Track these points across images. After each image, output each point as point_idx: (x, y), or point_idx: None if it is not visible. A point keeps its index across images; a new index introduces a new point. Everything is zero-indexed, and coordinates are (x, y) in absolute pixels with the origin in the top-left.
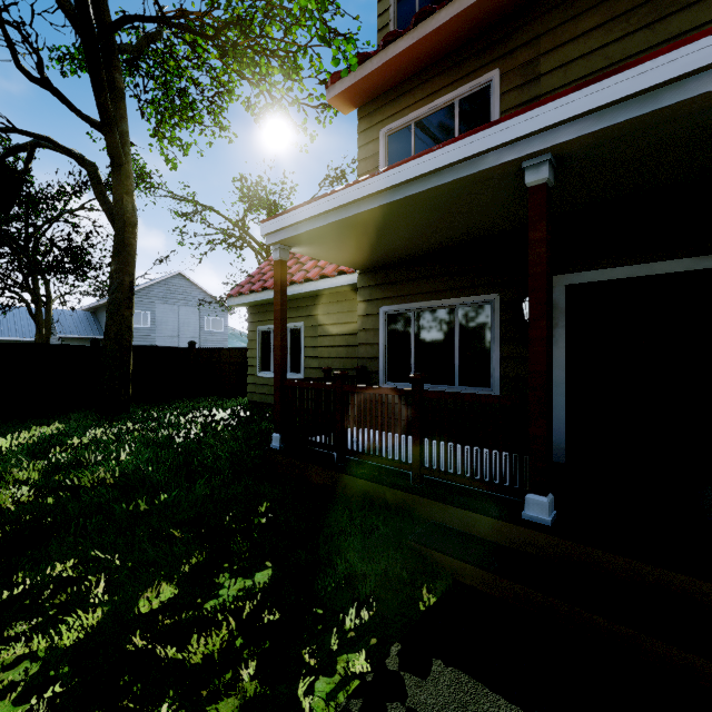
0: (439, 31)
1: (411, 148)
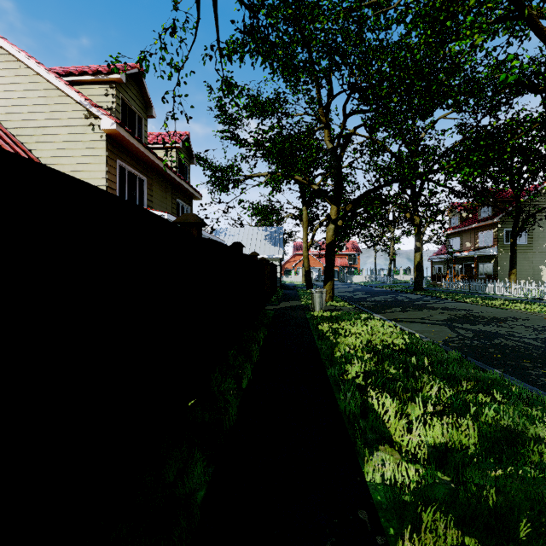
0: (148, 157)
1: (125, 179)
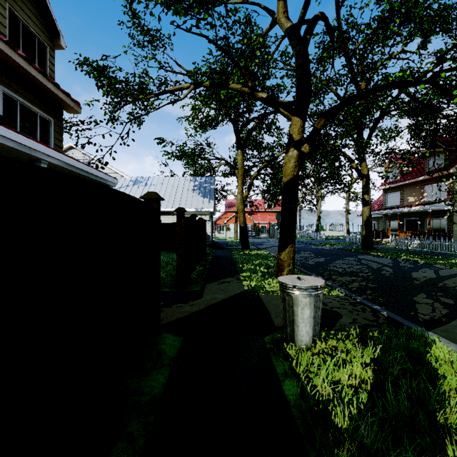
0: None
1: None
